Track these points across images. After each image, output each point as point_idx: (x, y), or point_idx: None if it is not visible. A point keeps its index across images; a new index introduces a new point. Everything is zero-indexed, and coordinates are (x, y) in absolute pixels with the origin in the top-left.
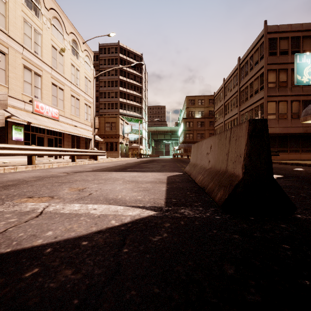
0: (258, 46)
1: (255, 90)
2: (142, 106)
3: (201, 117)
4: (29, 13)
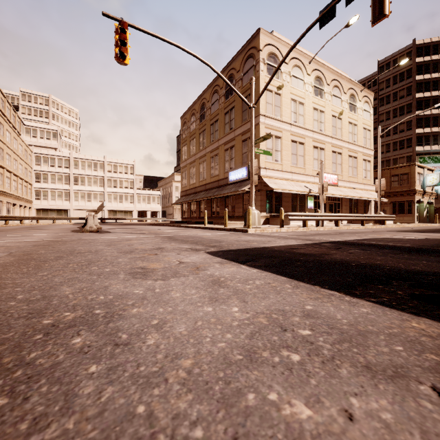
0: None
1: None
2: None
3: None
4: (316, 100)
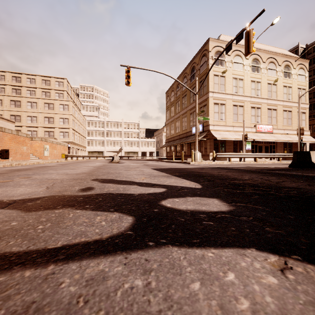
0: None
1: None
2: None
3: None
4: (254, 75)
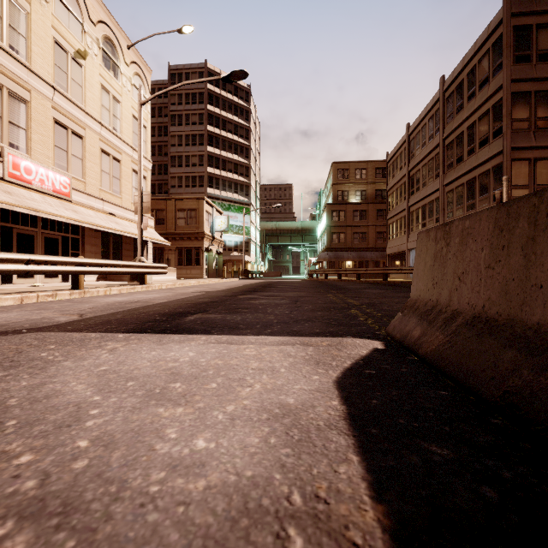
0: (489, 47)
1: (481, 138)
2: (249, 183)
3: (361, 202)
4: None
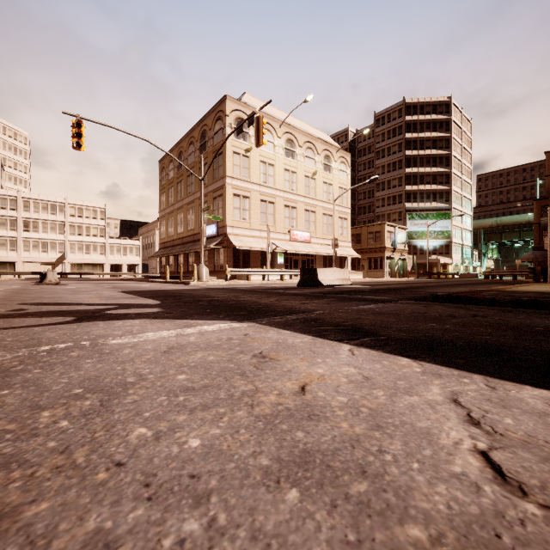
0: None
1: None
2: (450, 189)
3: None
4: (288, 161)
